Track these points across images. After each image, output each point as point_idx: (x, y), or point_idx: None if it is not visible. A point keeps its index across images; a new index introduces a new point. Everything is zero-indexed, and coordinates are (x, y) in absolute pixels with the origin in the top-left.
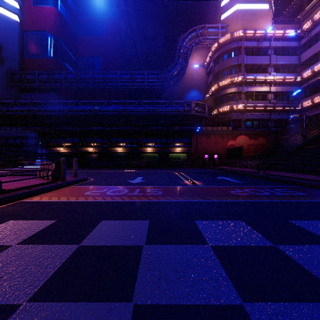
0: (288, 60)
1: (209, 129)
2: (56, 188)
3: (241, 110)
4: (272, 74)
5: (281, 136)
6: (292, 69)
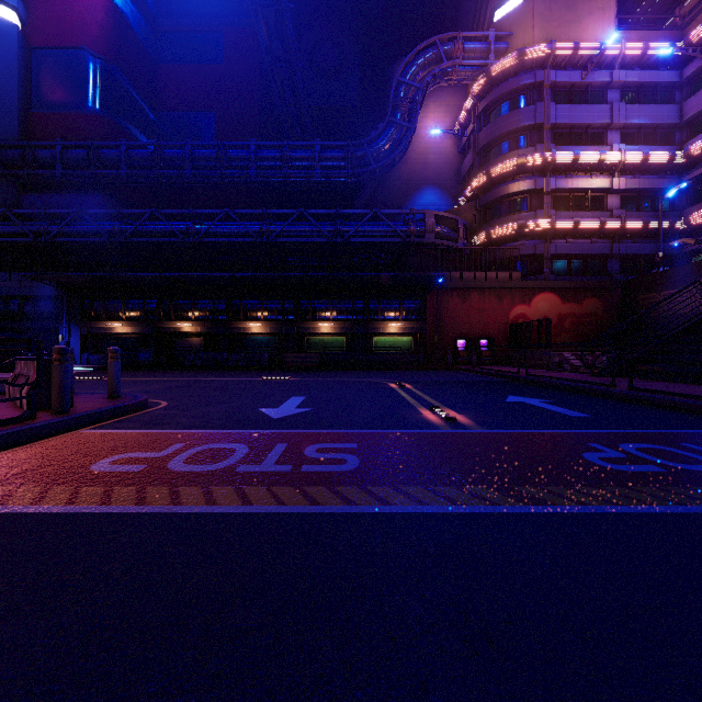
0: (655, 114)
1: (468, 278)
2: (19, 441)
3: (543, 234)
4: (617, 147)
5: (639, 294)
6: (662, 136)
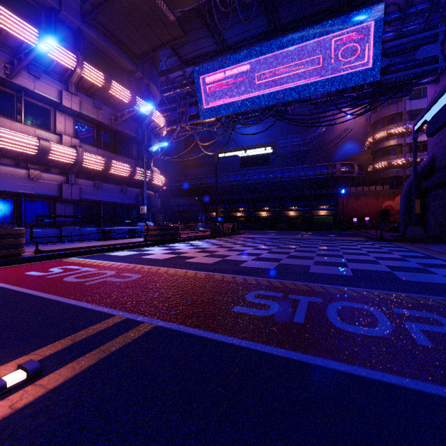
0: None
1: (359, 189)
2: (236, 235)
3: (403, 165)
4: None
5: None
6: None
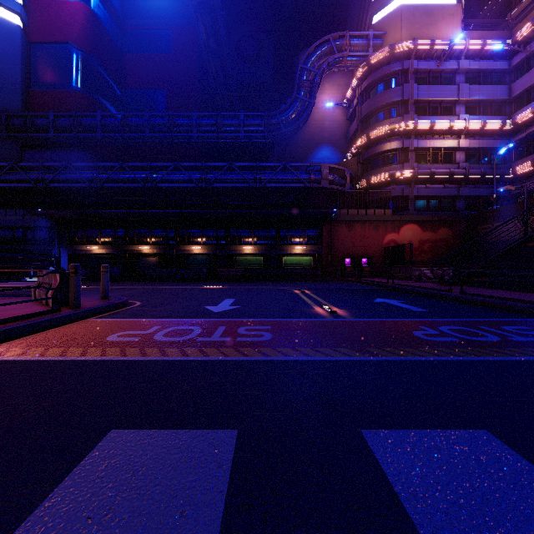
0: (491, 93)
1: (353, 213)
2: (55, 324)
3: (409, 181)
4: (463, 117)
5: (478, 225)
6: (496, 108)
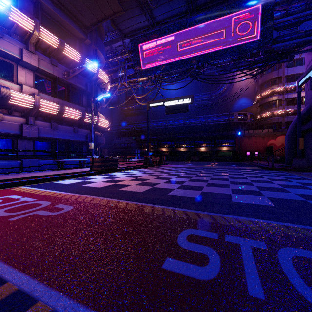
0: None
1: (251, 132)
2: (162, 165)
3: (282, 114)
4: None
5: None
6: None
